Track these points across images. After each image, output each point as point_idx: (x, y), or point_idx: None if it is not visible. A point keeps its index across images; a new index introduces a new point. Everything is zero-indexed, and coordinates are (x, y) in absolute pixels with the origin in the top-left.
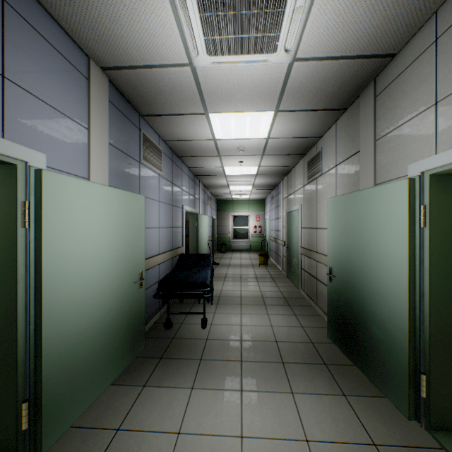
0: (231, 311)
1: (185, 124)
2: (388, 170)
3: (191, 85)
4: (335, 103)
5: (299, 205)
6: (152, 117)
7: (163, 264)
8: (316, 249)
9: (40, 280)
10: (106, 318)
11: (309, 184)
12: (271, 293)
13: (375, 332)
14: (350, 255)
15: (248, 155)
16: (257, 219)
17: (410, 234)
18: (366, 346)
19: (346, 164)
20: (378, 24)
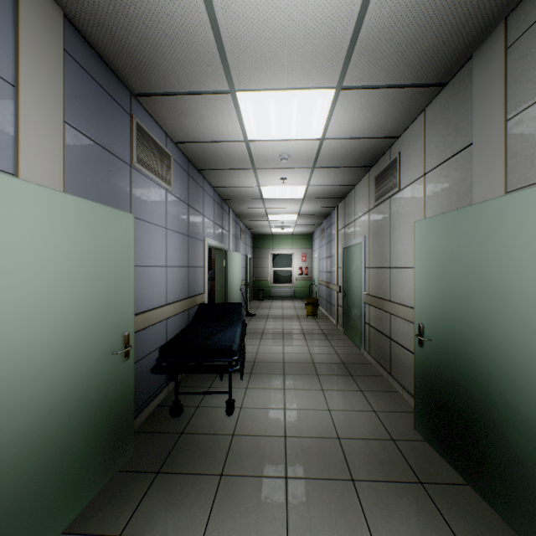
0: (270, 386)
1: (202, 112)
2: None
3: (205, 31)
4: (430, 72)
5: (361, 238)
6: (151, 98)
7: (173, 319)
8: (390, 297)
9: None
10: (50, 422)
11: (378, 207)
12: (325, 356)
13: (516, 440)
14: (460, 307)
15: (294, 168)
16: (303, 259)
17: None
18: (496, 461)
19: (444, 168)
20: None
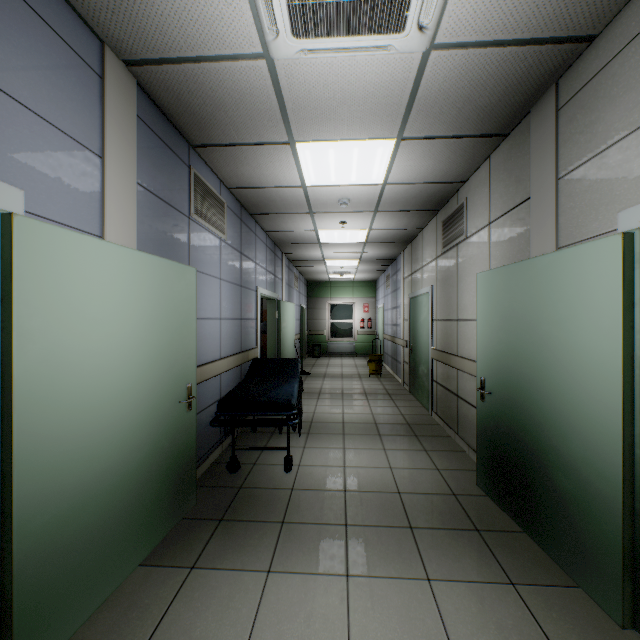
0: (329, 445)
1: (259, 161)
2: (581, 224)
3: (268, 93)
4: (490, 125)
5: (429, 287)
6: (209, 149)
7: (227, 374)
8: (457, 352)
9: (10, 401)
10: (132, 461)
11: (445, 255)
12: (388, 417)
13: (560, 482)
14: (516, 359)
15: (355, 212)
16: (365, 310)
17: (625, 325)
18: (545, 503)
19: (506, 219)
20: None
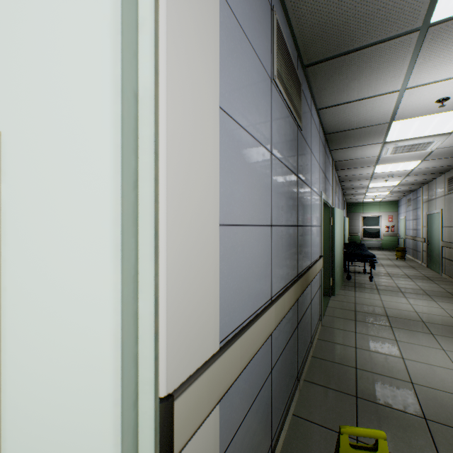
0: (384, 278)
1: (358, 170)
2: None
3: (373, 160)
4: None
5: (439, 210)
6: (341, 170)
7: None
8: None
9: (334, 241)
10: (339, 261)
11: (449, 195)
12: (413, 274)
13: None
14: None
15: (394, 177)
16: (389, 220)
17: None
18: None
19: None
20: None
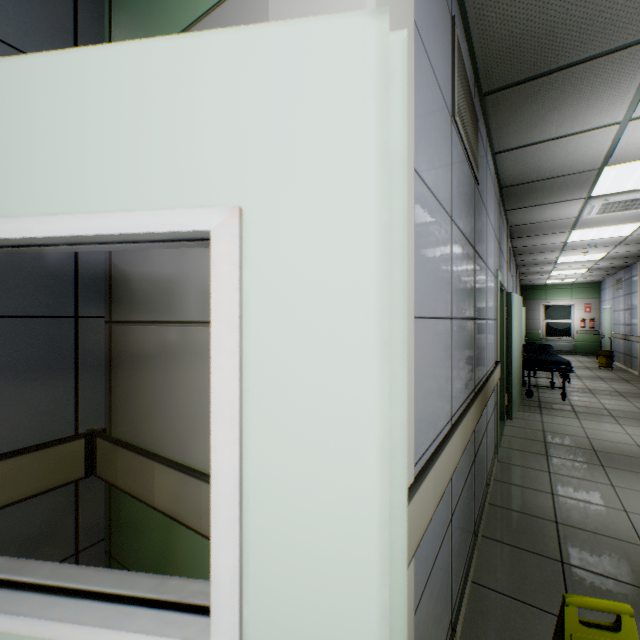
0: (583, 396)
1: (544, 238)
2: None
3: (569, 223)
4: None
5: None
6: (519, 238)
7: None
8: None
9: (510, 342)
10: (517, 371)
11: None
12: (627, 390)
13: None
14: None
15: (598, 247)
16: (586, 310)
17: None
18: None
19: None
20: None
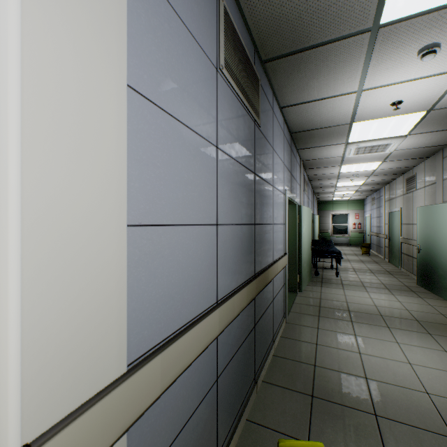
0: (349, 273)
1: (325, 169)
2: None
3: (339, 160)
4: (420, 156)
5: (399, 208)
6: (310, 169)
7: None
8: (412, 238)
9: (301, 239)
10: (306, 258)
11: (407, 194)
12: (376, 268)
13: (439, 272)
14: (428, 237)
15: (359, 177)
16: (356, 217)
17: None
18: (436, 280)
19: (429, 187)
20: (434, 141)
